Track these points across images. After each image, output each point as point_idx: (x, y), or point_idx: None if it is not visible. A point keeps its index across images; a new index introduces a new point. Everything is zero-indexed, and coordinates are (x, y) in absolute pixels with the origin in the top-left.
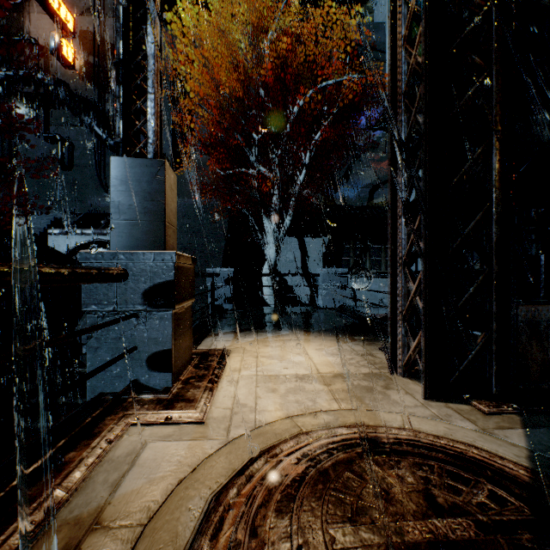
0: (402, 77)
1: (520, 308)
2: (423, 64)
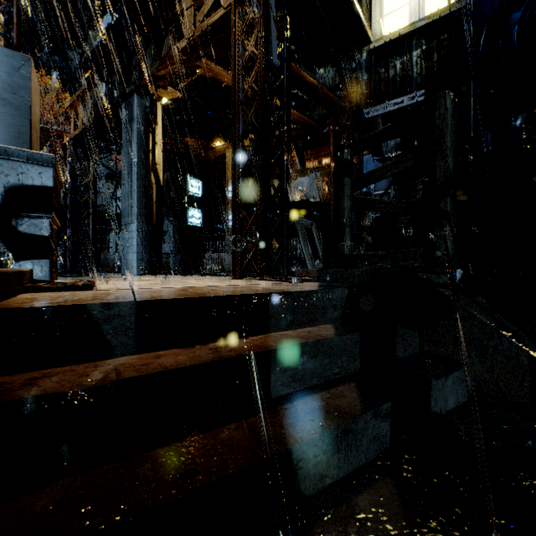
0: (68, 185)
1: (102, 253)
2: (70, 189)
